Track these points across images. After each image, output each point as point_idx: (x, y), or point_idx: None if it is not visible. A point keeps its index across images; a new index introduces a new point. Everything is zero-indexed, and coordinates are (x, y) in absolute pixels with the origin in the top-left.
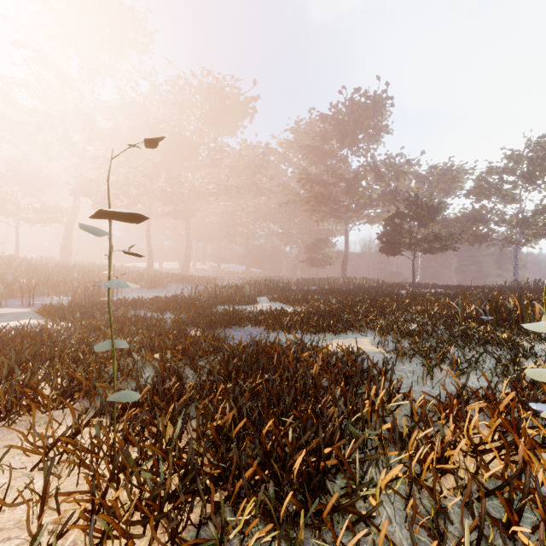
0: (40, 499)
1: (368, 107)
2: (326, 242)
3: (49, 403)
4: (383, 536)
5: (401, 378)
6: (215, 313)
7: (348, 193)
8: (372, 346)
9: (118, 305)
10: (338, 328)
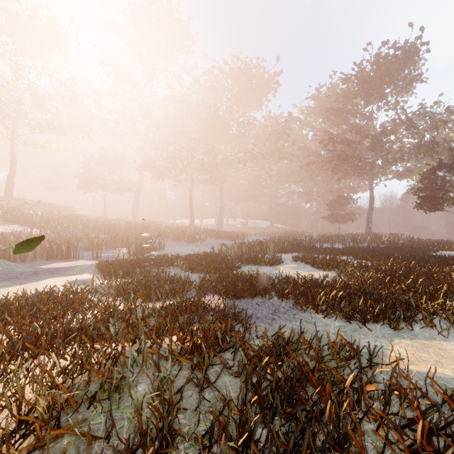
0: None
1: (398, 58)
2: (348, 199)
3: None
4: None
5: None
6: (239, 277)
7: (374, 149)
8: None
9: (156, 262)
10: (399, 321)
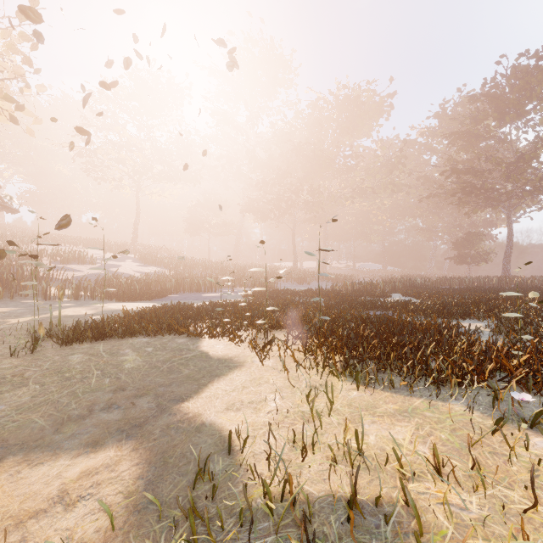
0: (305, 342)
1: (541, 69)
2: (480, 236)
3: (291, 323)
4: (419, 354)
5: (475, 334)
6: (354, 301)
7: (509, 178)
8: (481, 328)
9: (285, 293)
10: (455, 315)
